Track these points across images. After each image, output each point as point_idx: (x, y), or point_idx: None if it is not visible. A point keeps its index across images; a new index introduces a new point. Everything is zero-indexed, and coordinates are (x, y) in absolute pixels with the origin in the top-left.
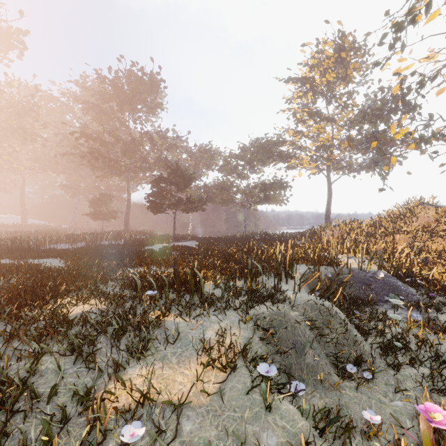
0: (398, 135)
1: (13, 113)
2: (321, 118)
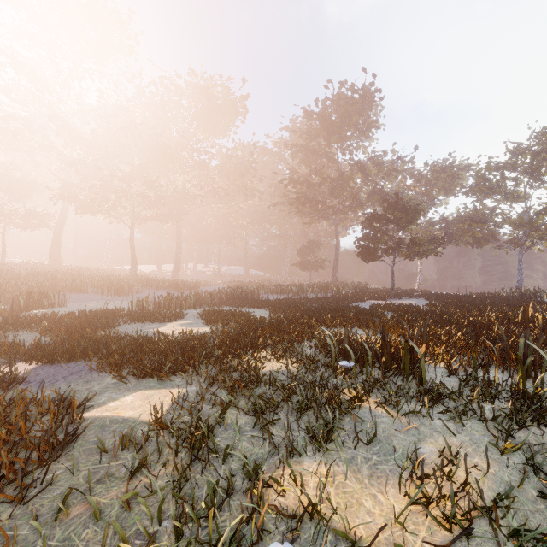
0: None
1: (238, 174)
2: None
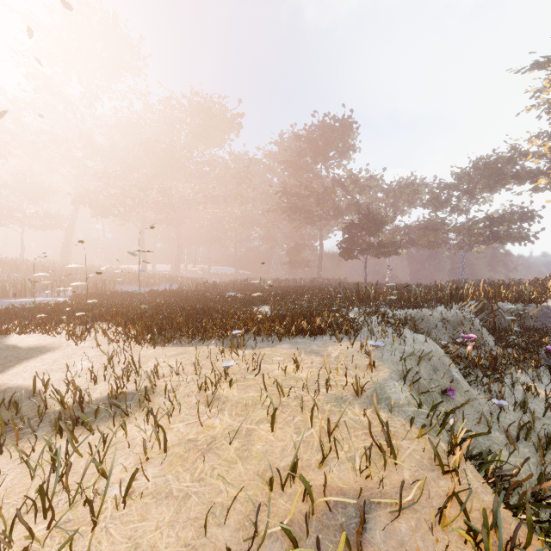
0: None
1: (235, 183)
2: None
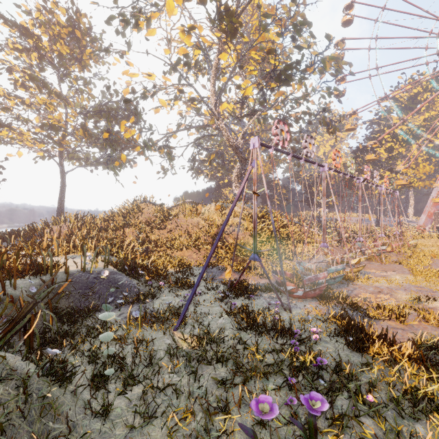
0: (127, 134)
1: None
2: (49, 90)
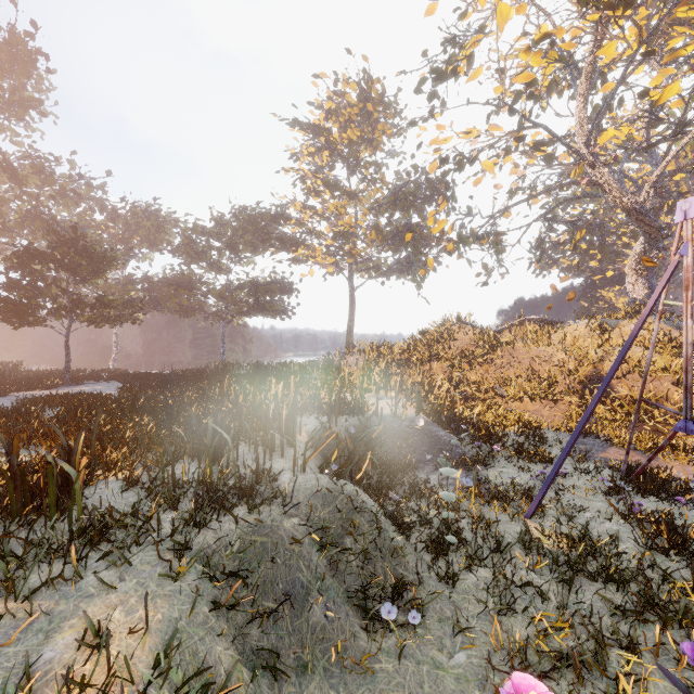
0: (435, 229)
1: None
2: (341, 192)
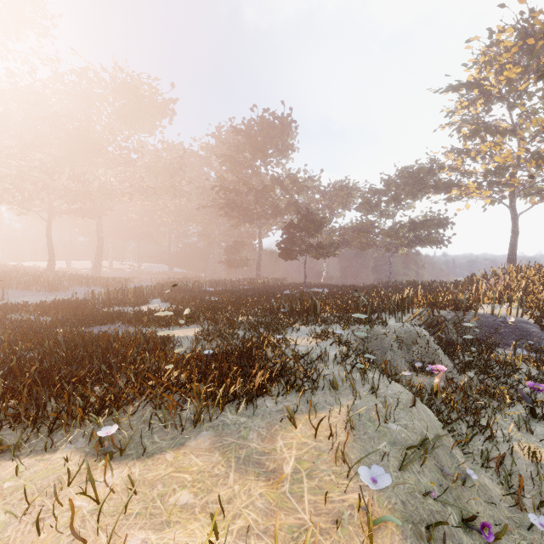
0: None
1: (167, 174)
2: (492, 134)
